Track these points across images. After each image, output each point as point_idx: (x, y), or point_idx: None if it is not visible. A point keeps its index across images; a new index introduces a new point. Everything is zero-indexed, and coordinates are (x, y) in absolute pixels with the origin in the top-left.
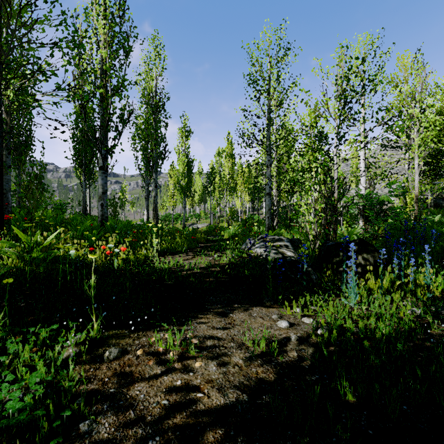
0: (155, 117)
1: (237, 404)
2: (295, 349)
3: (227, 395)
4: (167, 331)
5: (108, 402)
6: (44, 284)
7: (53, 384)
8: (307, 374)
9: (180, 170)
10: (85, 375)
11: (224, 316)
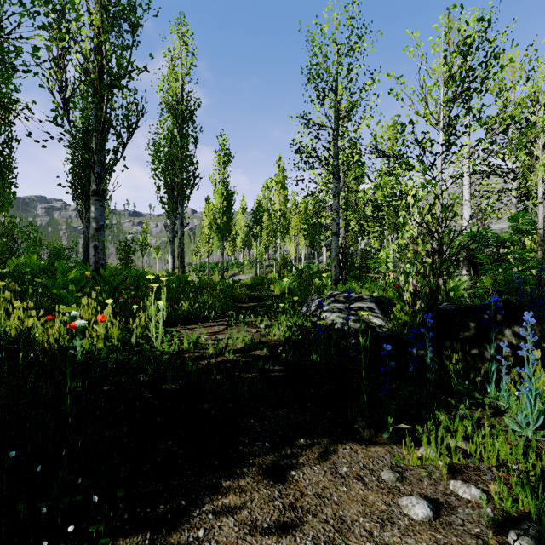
0: (181, 130)
1: None
2: None
3: None
4: None
5: None
6: None
7: None
8: None
9: (216, 205)
10: None
11: (279, 480)
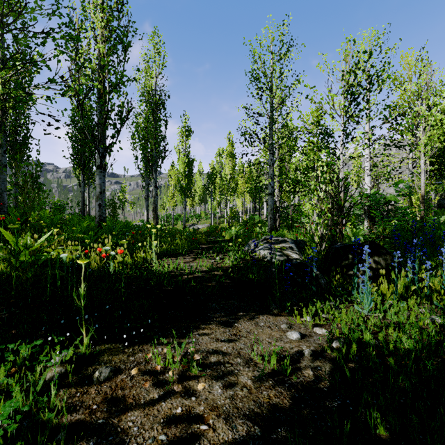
0: (155, 116)
1: (248, 439)
2: (309, 366)
3: (235, 428)
4: (166, 344)
5: (95, 438)
6: (31, 292)
7: (31, 414)
8: (327, 398)
9: (180, 170)
10: (70, 402)
11: (228, 326)
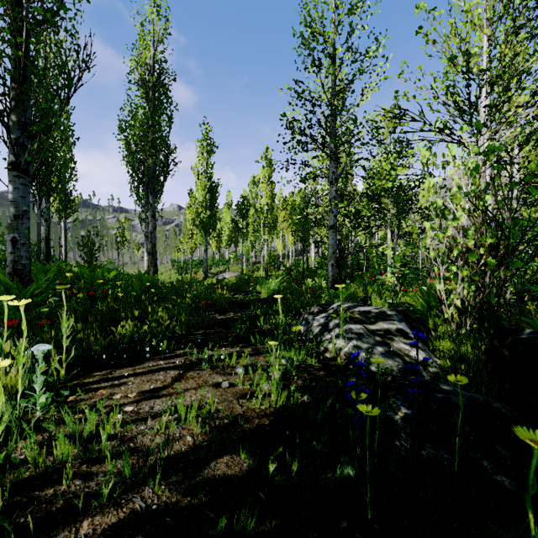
0: (151, 105)
1: None
2: None
3: None
4: None
5: None
6: None
7: None
8: None
9: (199, 198)
10: None
11: None
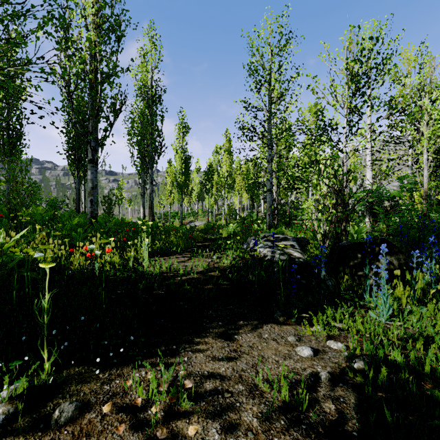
0: (151, 110)
1: None
2: (329, 396)
3: None
4: (151, 366)
5: None
6: None
7: None
8: None
9: (177, 167)
10: None
11: (227, 339)
